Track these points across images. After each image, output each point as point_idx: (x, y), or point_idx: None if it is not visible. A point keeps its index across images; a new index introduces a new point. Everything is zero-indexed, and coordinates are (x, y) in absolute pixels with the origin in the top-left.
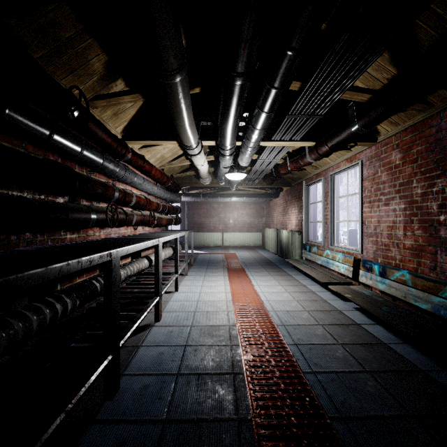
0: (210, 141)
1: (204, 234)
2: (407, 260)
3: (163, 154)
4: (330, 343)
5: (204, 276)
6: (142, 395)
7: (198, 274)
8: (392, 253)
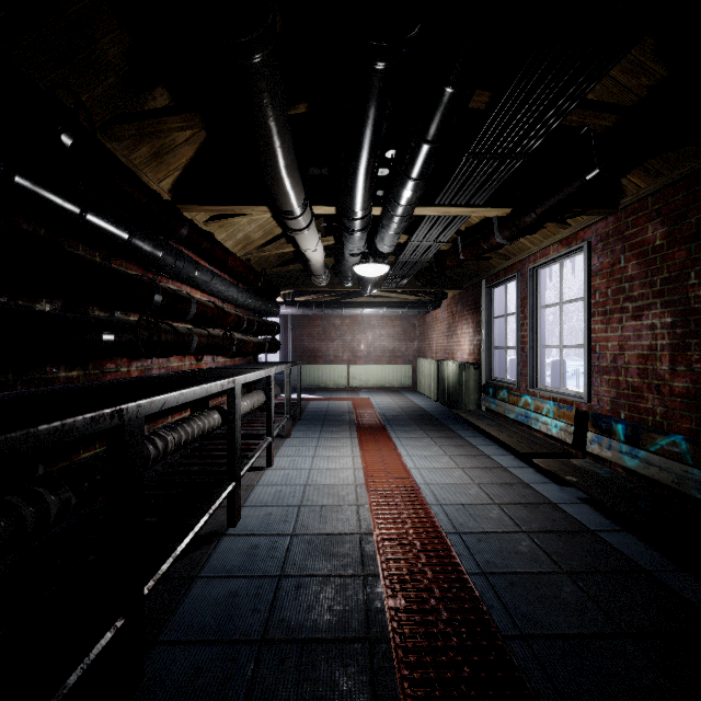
0: (327, 206)
1: (319, 367)
2: (678, 415)
3: (249, 233)
4: (547, 571)
5: (317, 438)
6: (188, 694)
7: (307, 436)
8: (647, 402)
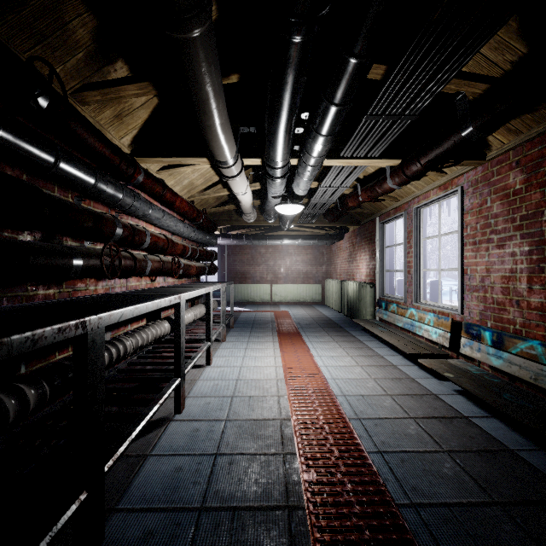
0: (254, 158)
1: (248, 286)
2: (534, 324)
3: (192, 180)
4: (431, 450)
5: (247, 342)
6: None
7: (238, 340)
8: (509, 314)
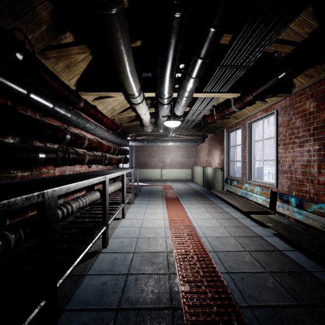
0: (151, 92)
1: (147, 170)
2: (321, 194)
3: (114, 106)
4: (259, 271)
5: (146, 204)
6: None
7: (141, 203)
8: (306, 187)
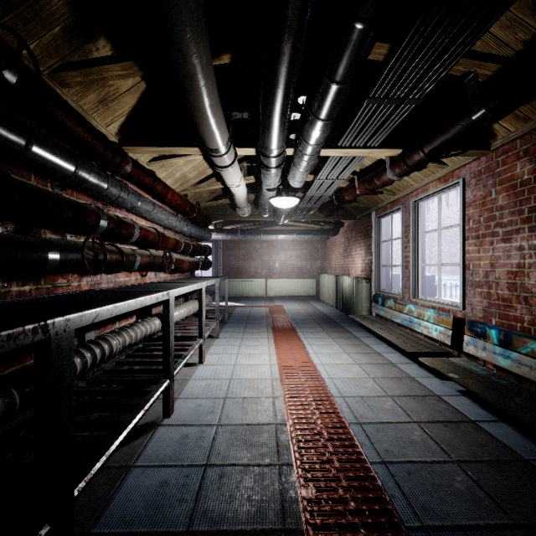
0: (248, 147)
1: (243, 281)
2: None
3: (185, 173)
4: (439, 460)
5: (241, 339)
6: None
7: (232, 336)
8: (516, 311)
